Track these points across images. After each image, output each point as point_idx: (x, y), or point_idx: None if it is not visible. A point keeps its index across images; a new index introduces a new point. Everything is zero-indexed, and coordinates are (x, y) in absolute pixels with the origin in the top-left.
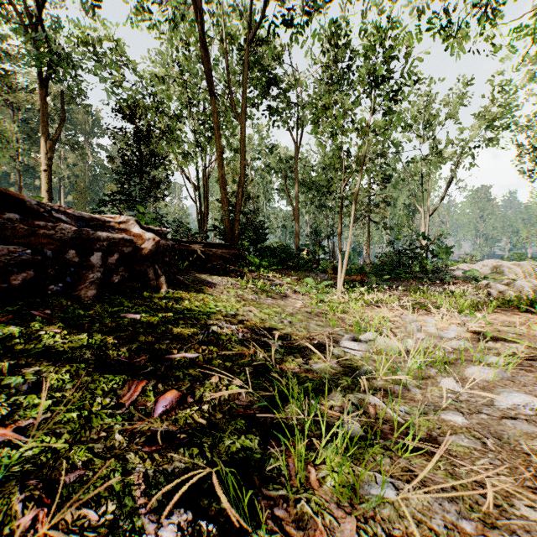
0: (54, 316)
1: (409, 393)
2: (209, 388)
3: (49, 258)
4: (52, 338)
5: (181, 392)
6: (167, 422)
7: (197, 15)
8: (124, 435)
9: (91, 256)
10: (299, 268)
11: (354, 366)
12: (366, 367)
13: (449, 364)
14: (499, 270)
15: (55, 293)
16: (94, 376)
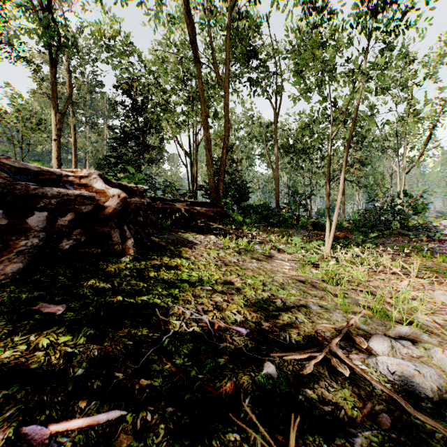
0: None
1: None
2: None
3: None
4: None
5: None
6: None
7: None
8: None
9: (30, 217)
10: (279, 225)
11: (439, 442)
12: None
13: None
14: None
15: None
16: None
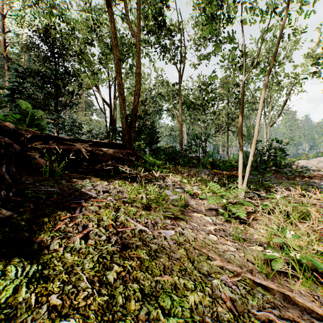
0: None
1: None
2: None
3: None
4: None
5: None
6: None
7: None
8: None
9: None
10: (184, 164)
11: None
12: None
13: None
14: None
15: None
16: None
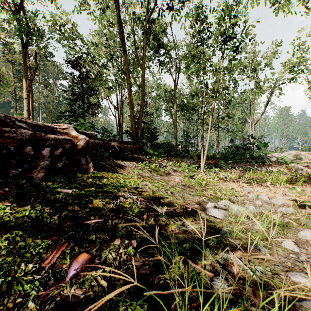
0: (10, 192)
1: (260, 252)
2: (112, 249)
3: (12, 152)
4: (3, 210)
5: (91, 254)
6: (75, 285)
7: (116, 4)
8: (36, 302)
9: (43, 150)
10: (176, 156)
11: (217, 227)
12: (225, 229)
13: (284, 226)
14: (298, 157)
15: (16, 175)
16: (27, 241)
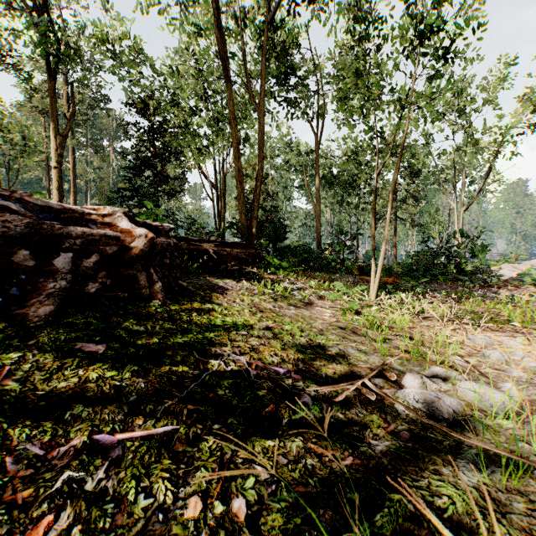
0: None
1: None
2: None
3: None
4: None
5: None
6: None
7: None
8: None
9: (56, 258)
10: (321, 269)
11: (446, 448)
12: (469, 453)
13: None
14: None
15: None
16: None
